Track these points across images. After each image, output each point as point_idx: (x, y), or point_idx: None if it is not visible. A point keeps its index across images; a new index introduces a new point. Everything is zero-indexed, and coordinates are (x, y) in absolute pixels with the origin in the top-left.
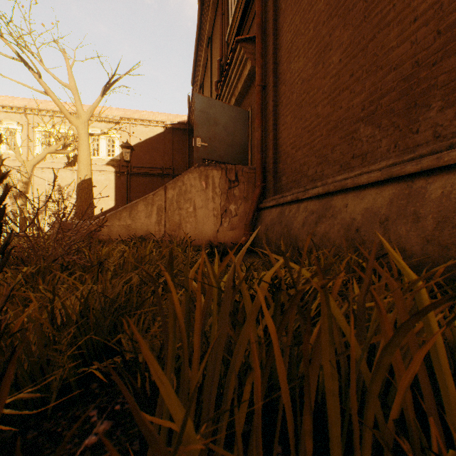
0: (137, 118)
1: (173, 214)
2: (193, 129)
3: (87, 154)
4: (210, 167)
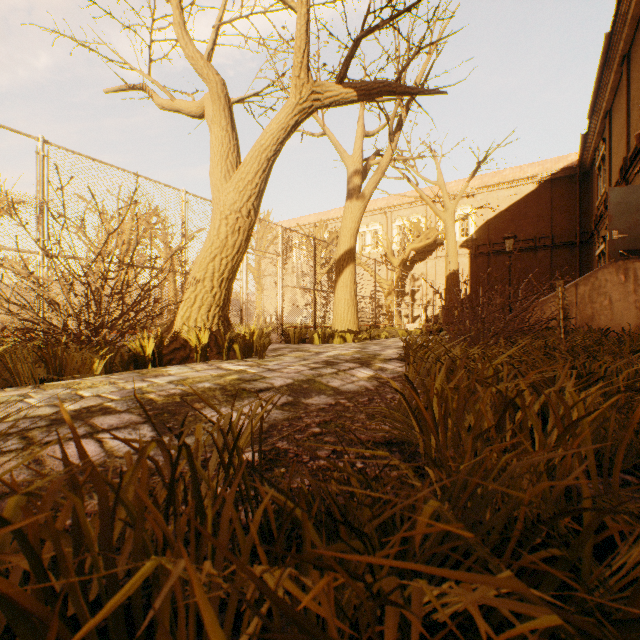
0: (497, 183)
1: (584, 307)
2: (587, 171)
3: (453, 246)
4: (630, 260)
